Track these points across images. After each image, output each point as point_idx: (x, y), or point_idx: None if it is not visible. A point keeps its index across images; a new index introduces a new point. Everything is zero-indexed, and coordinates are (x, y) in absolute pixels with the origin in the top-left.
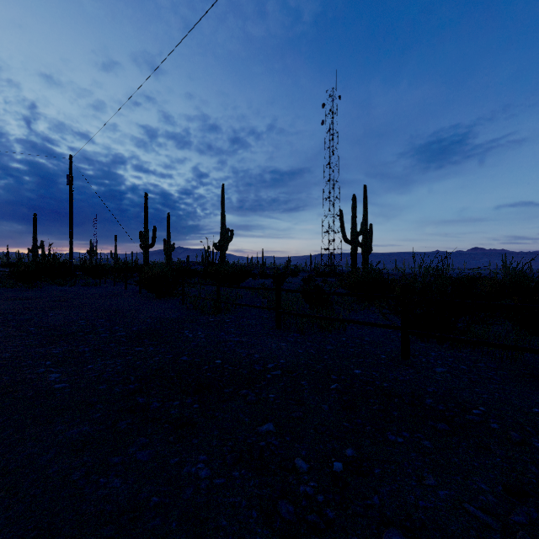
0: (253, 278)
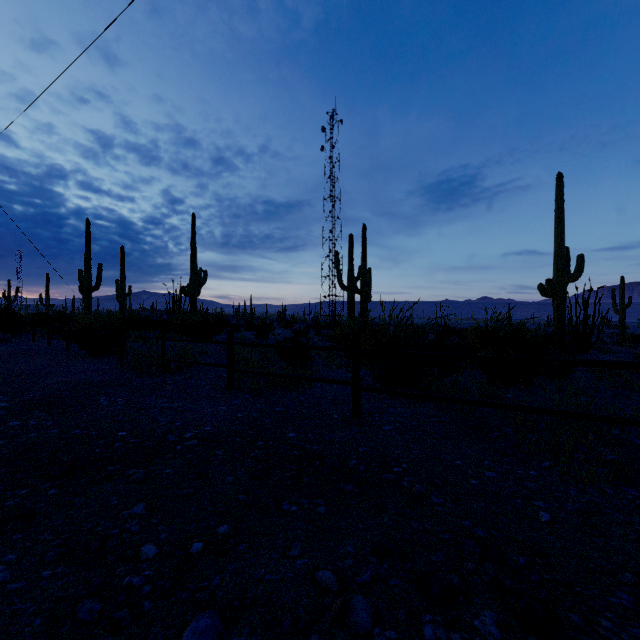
0: (235, 330)
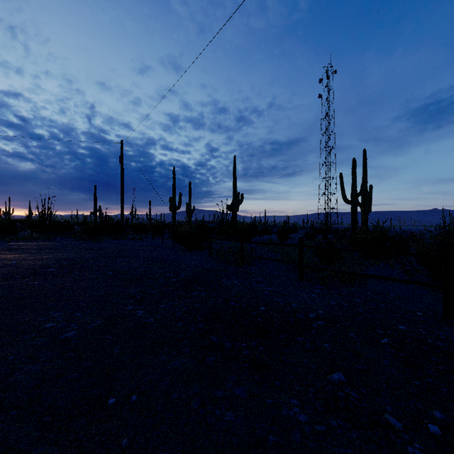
0: (259, 234)
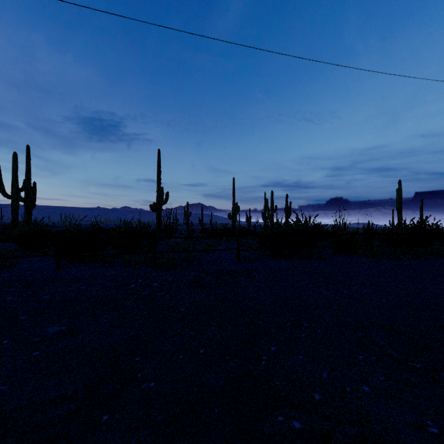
0: None
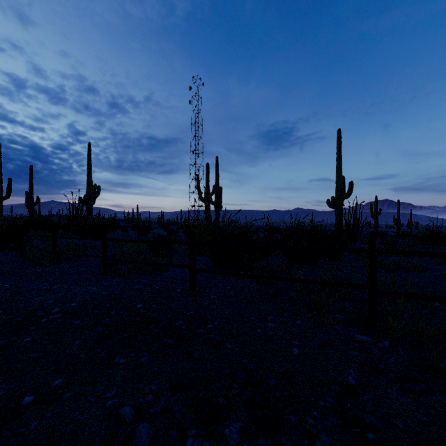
0: (123, 230)
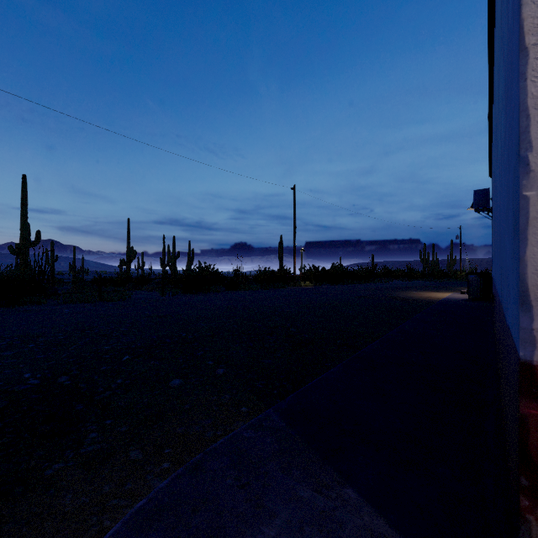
0: None
